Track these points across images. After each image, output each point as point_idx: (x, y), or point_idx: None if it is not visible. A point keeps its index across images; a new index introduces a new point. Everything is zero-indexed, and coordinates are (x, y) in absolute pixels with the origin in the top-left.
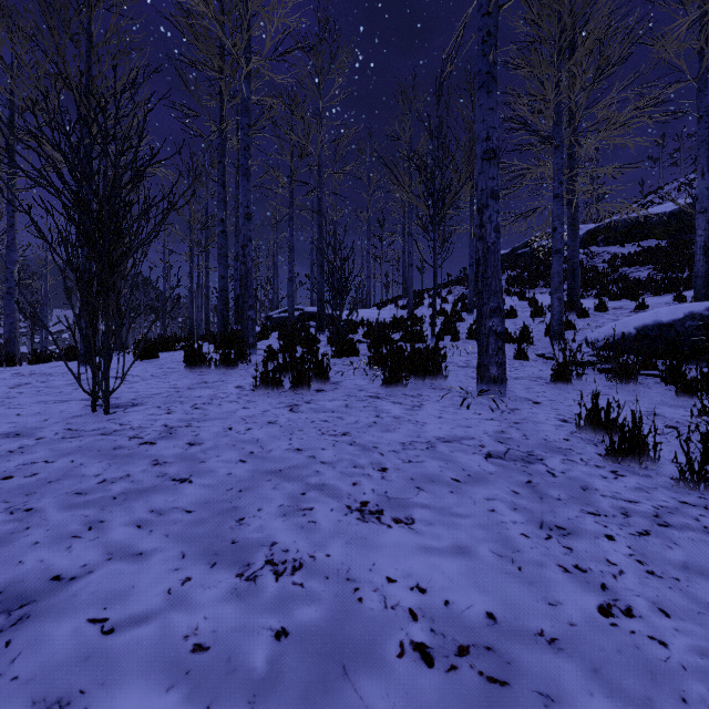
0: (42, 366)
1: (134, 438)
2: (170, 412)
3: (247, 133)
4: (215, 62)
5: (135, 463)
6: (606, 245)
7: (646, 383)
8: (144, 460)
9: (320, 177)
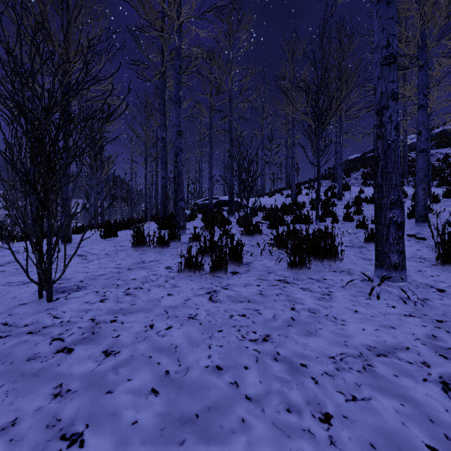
0: None
1: (56, 340)
2: (103, 299)
3: (179, 72)
4: (157, 26)
5: (35, 392)
6: (438, 148)
7: None
8: (47, 384)
9: (231, 106)
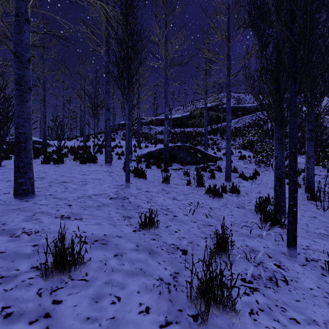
0: None
1: None
2: None
3: None
4: None
5: None
6: (155, 126)
7: (144, 164)
8: None
9: (45, 85)
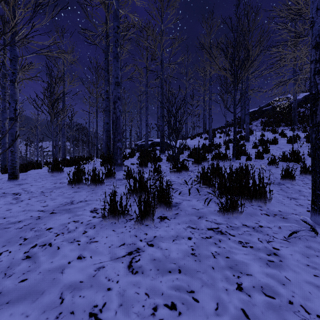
0: None
1: None
2: None
3: (116, 31)
4: None
5: None
6: None
7: None
8: None
9: (162, 67)
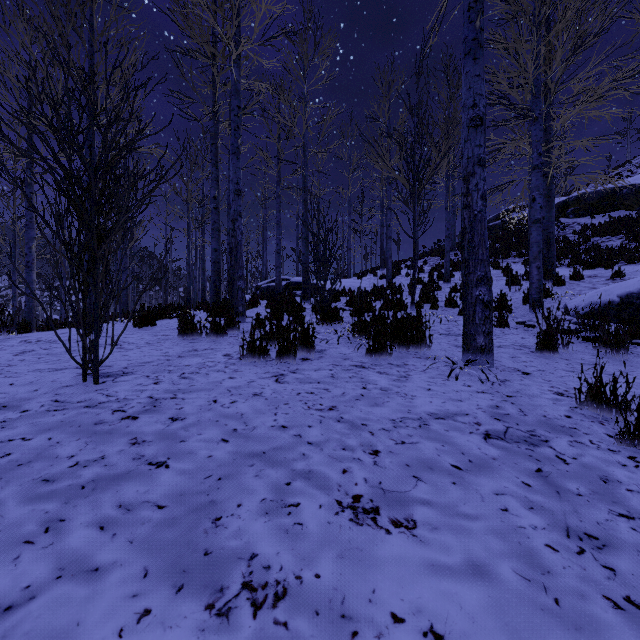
0: (50, 333)
1: (117, 411)
2: (157, 382)
3: (237, 114)
4: (208, 50)
5: (113, 442)
6: (576, 216)
7: (636, 353)
8: (123, 438)
9: (305, 156)
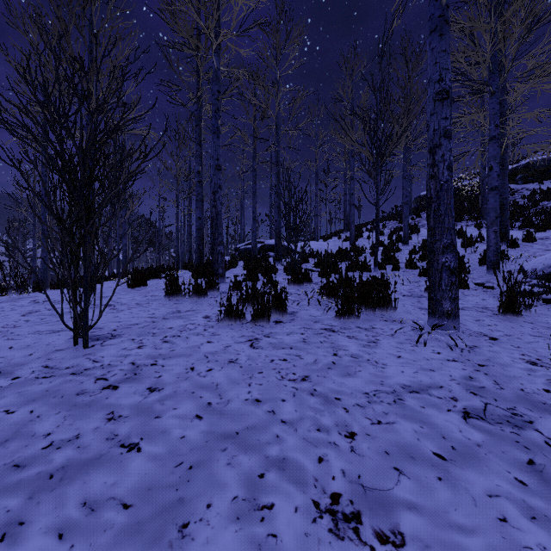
0: (57, 292)
1: (100, 379)
2: (141, 346)
3: (217, 98)
4: (192, 43)
5: (90, 417)
6: (524, 182)
7: None
8: (100, 412)
9: (278, 134)
